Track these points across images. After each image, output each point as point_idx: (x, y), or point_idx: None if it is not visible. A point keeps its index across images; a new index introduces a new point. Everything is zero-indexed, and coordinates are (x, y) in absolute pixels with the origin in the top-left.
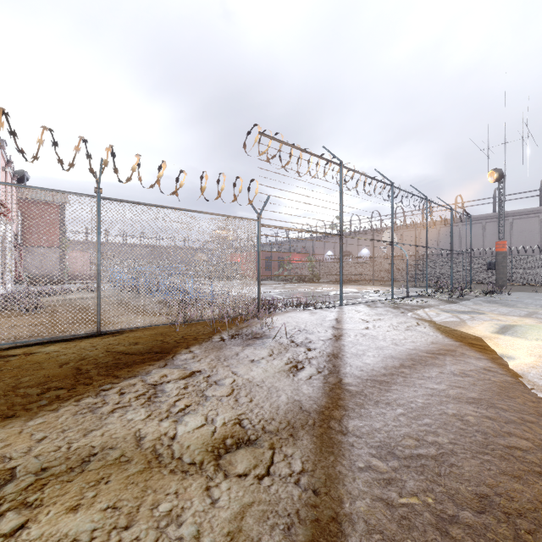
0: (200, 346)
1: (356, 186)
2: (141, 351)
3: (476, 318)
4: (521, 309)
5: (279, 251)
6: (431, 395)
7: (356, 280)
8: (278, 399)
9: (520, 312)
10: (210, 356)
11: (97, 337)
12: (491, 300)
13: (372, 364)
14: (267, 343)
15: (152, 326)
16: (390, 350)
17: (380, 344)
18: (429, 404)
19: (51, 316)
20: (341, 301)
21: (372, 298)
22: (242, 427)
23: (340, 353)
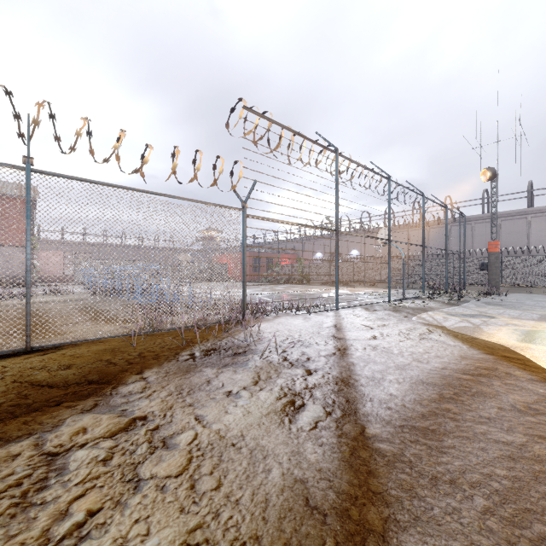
0: (158, 369)
1: (351, 178)
2: (67, 380)
3: (489, 322)
4: (529, 312)
5: (267, 252)
6: (512, 459)
7: (353, 281)
8: (266, 478)
9: (531, 315)
10: (168, 386)
11: (21, 356)
12: (492, 301)
13: (400, 396)
14: (251, 362)
15: (105, 338)
16: (416, 370)
17: (399, 361)
18: (519, 480)
19: None
20: (337, 303)
21: (367, 300)
22: None
23: (352, 378)
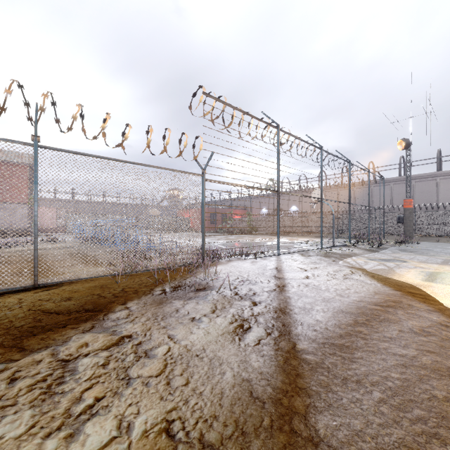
0: (138, 301)
1: (290, 148)
2: (69, 308)
3: (401, 265)
4: (435, 257)
5: (222, 207)
6: (404, 367)
7: (291, 232)
8: (221, 378)
9: (436, 259)
10: (147, 313)
11: (31, 291)
12: (405, 249)
13: (324, 322)
14: (210, 296)
15: (95, 277)
16: (338, 302)
17: (325, 295)
18: (408, 381)
19: (1, 267)
20: (278, 250)
21: (304, 248)
22: (170, 436)
23: (288, 308)
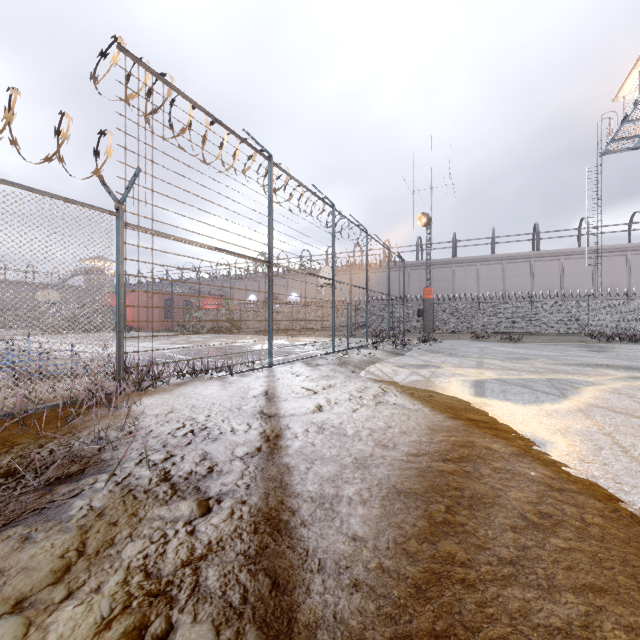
0: None
1: (290, 198)
2: None
3: (437, 373)
4: (466, 359)
5: (185, 292)
6: None
7: (291, 329)
8: None
9: (469, 362)
10: None
11: None
12: (431, 349)
13: (370, 540)
14: (84, 499)
15: None
16: (383, 467)
17: (357, 450)
18: None
19: None
20: (271, 359)
21: (309, 352)
22: None
23: (285, 506)
